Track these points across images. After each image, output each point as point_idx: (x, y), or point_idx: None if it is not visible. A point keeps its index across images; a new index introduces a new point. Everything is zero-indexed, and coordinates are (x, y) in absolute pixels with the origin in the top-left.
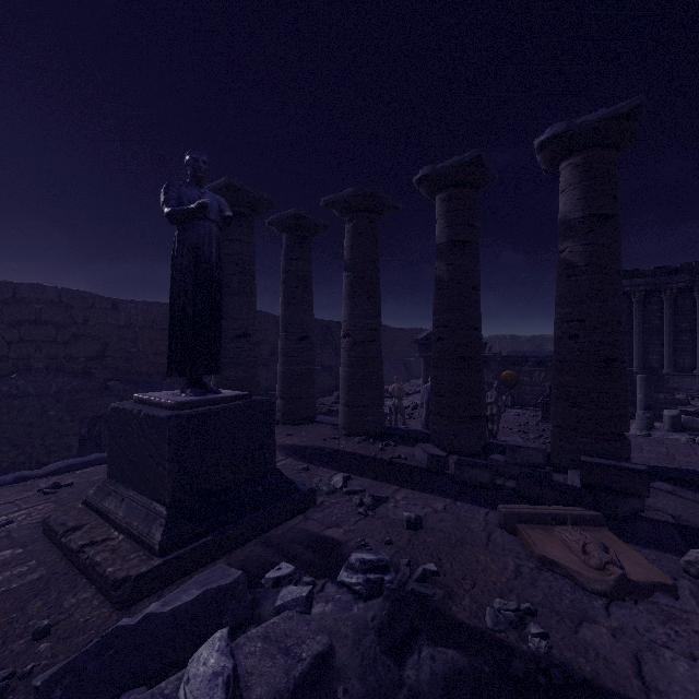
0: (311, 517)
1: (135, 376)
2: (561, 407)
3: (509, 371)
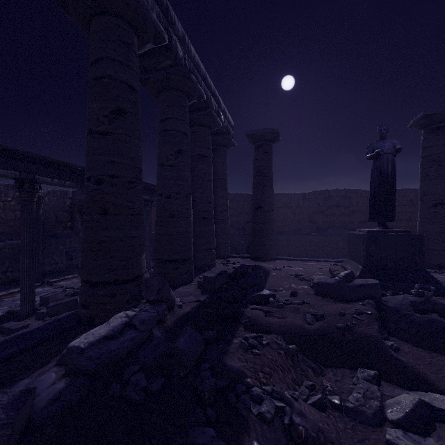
0: None
1: None
2: None
3: None
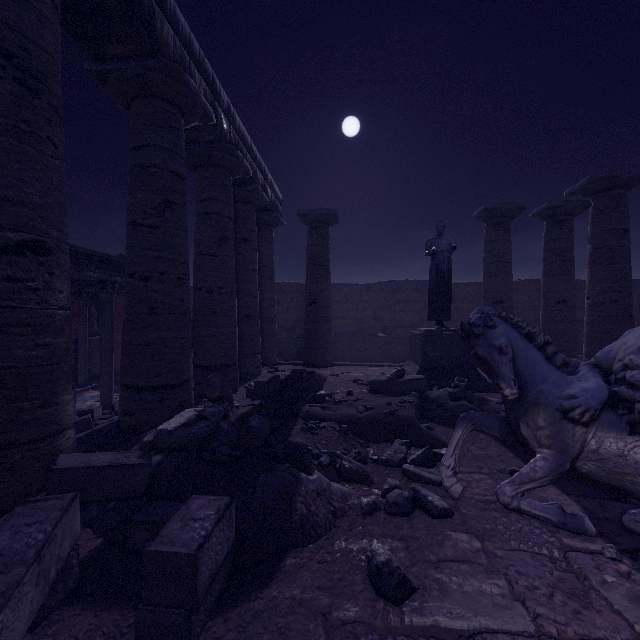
0: (490, 394)
1: None
2: None
3: None
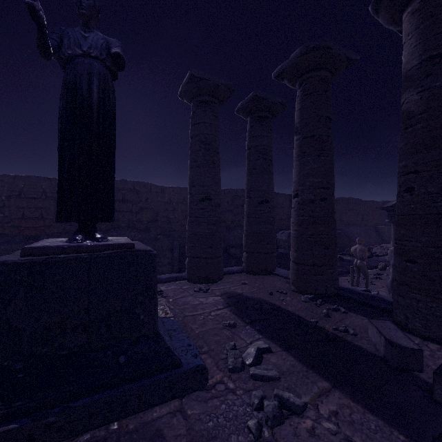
0: (186, 408)
1: (173, 232)
2: None
3: None
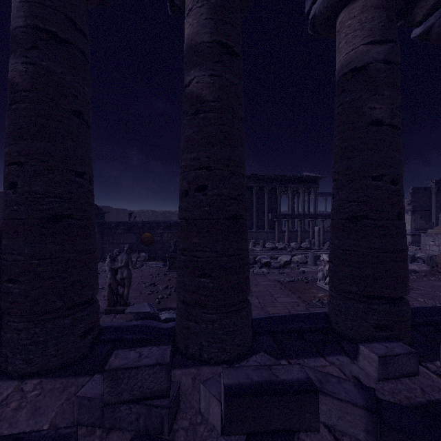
0: None
1: None
2: (189, 278)
3: (147, 234)
